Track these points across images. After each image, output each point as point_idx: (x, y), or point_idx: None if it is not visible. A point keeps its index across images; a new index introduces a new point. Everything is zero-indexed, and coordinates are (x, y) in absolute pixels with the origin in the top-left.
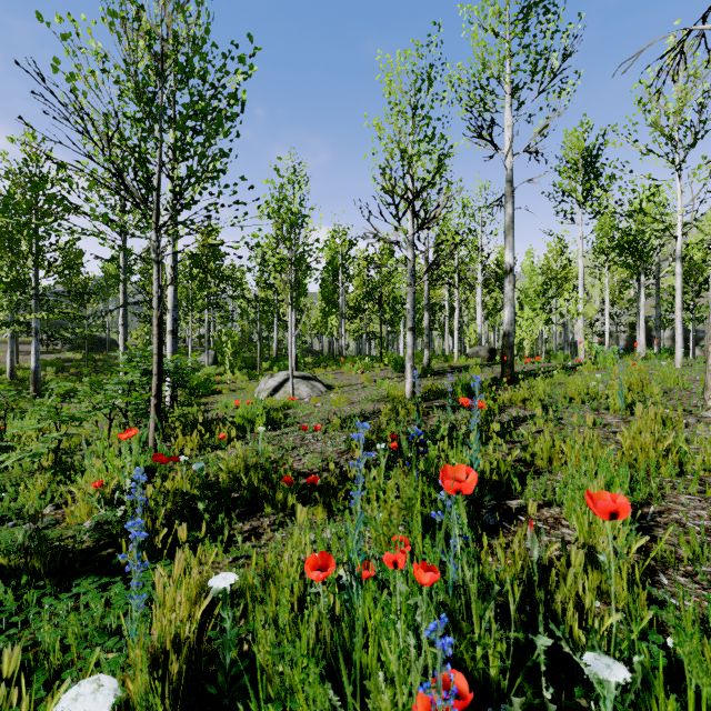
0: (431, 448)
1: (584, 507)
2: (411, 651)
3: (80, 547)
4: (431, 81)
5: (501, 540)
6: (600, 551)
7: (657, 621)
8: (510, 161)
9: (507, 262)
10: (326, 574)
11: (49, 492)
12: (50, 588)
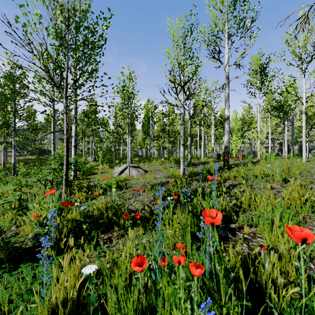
0: (194, 199)
1: (269, 228)
2: (188, 311)
3: (26, 246)
4: (192, 32)
5: (230, 245)
6: (281, 251)
7: (311, 288)
8: (227, 69)
9: (226, 114)
10: (142, 268)
11: (14, 219)
12: (7, 268)
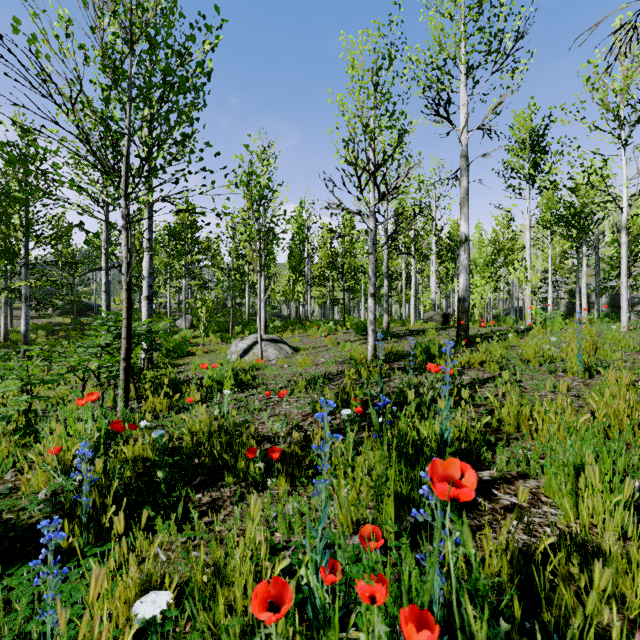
0: (402, 420)
1: (570, 485)
2: None
3: (30, 520)
4: (392, 59)
5: (486, 530)
6: (606, 548)
7: None
8: (465, 137)
9: (462, 232)
10: (278, 616)
11: (11, 457)
12: None
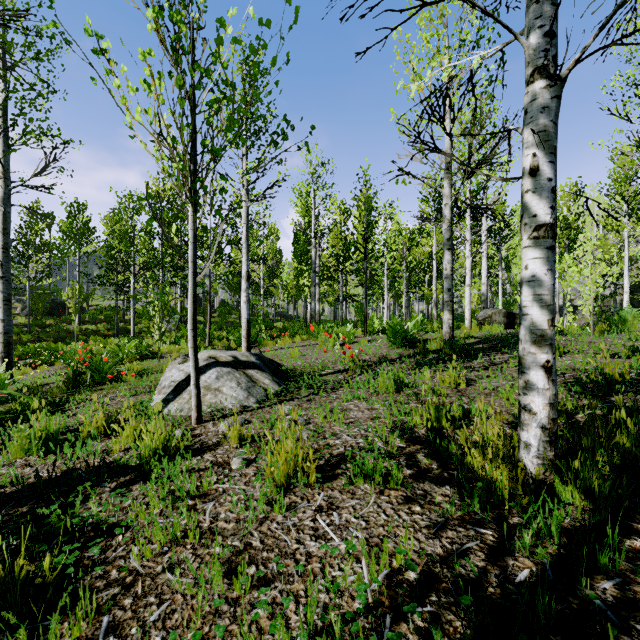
0: None
1: None
2: None
3: None
4: None
5: None
6: None
7: None
8: None
9: None
10: None
11: None
12: None
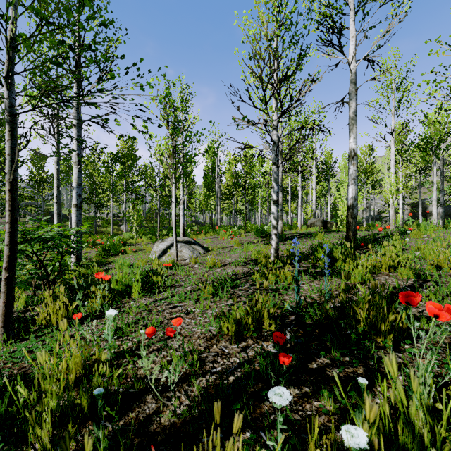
0: None
1: None
2: None
3: None
4: None
5: None
6: None
7: None
8: (354, 65)
9: (351, 148)
10: None
11: None
12: None
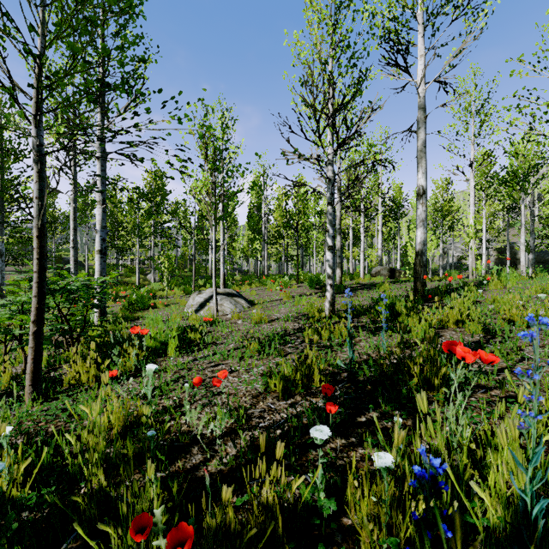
0: None
1: None
2: None
3: None
4: None
5: None
6: None
7: None
8: (423, 89)
9: (419, 185)
10: None
11: None
12: None
